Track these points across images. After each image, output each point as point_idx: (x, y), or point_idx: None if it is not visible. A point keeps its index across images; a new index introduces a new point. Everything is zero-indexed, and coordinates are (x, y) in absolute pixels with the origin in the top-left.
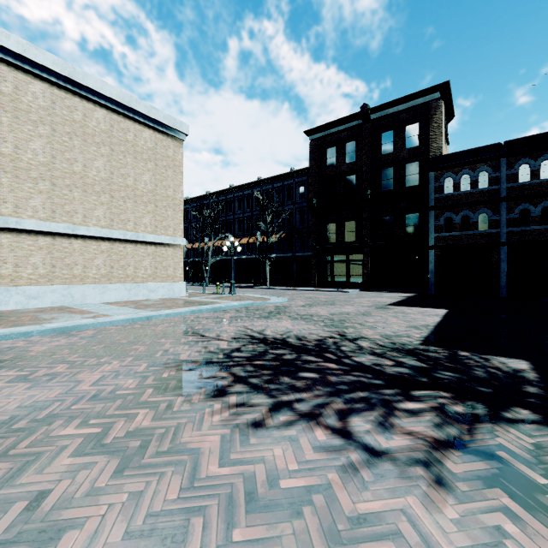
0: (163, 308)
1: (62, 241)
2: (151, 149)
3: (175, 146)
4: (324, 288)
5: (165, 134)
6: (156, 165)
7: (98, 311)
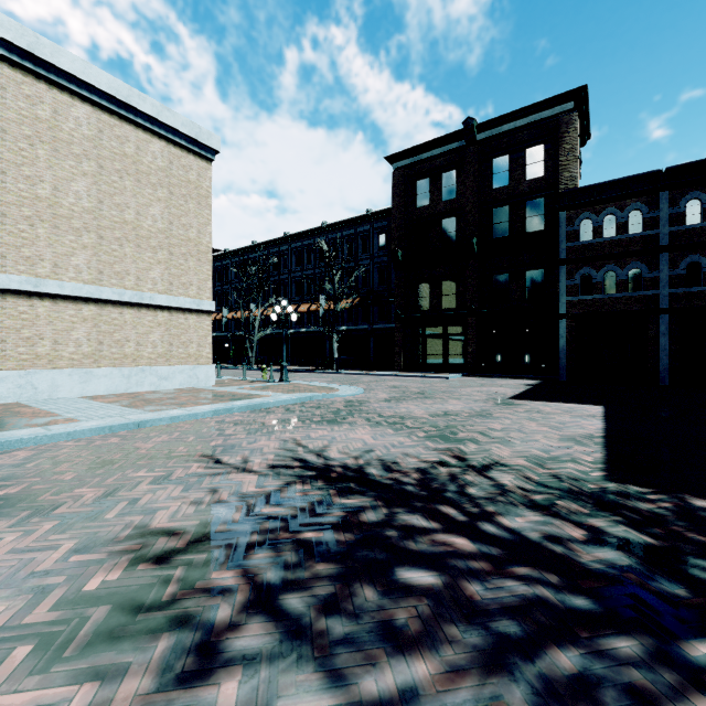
0: (172, 406)
1: (17, 302)
2: (162, 169)
3: (199, 168)
4: (413, 372)
5: (185, 148)
6: (170, 193)
7: (63, 412)
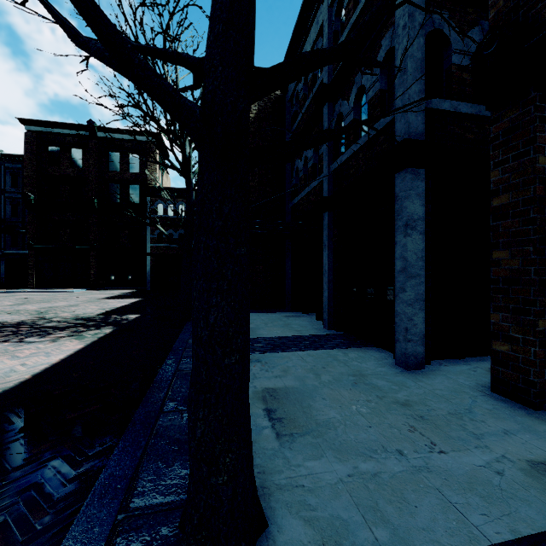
0: None
1: None
2: None
3: None
4: (46, 289)
5: None
6: None
7: None
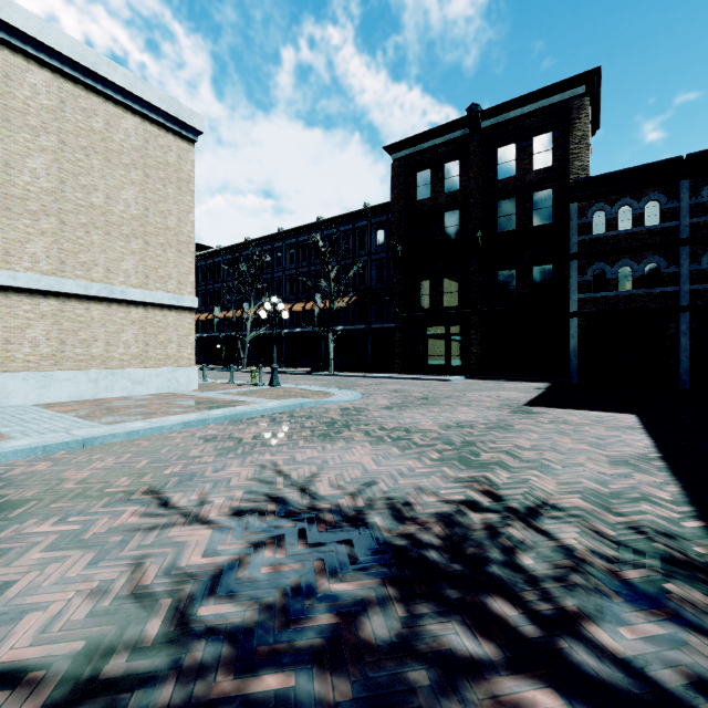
0: (137, 416)
1: None
2: (137, 148)
3: (180, 149)
4: (414, 374)
5: (163, 126)
6: (146, 176)
7: None
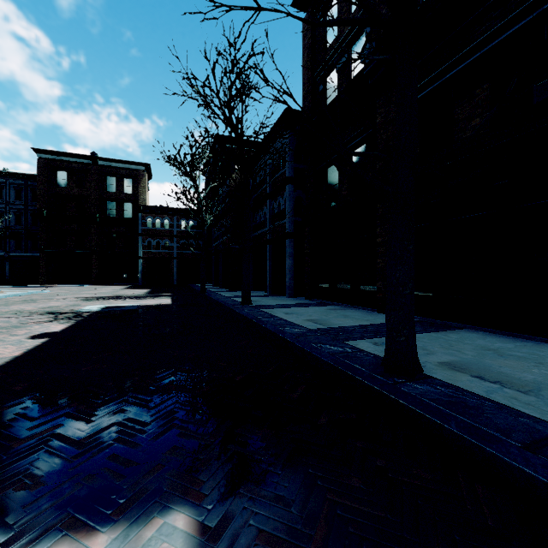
0: None
1: None
2: None
3: None
4: (55, 285)
5: None
6: None
7: None
